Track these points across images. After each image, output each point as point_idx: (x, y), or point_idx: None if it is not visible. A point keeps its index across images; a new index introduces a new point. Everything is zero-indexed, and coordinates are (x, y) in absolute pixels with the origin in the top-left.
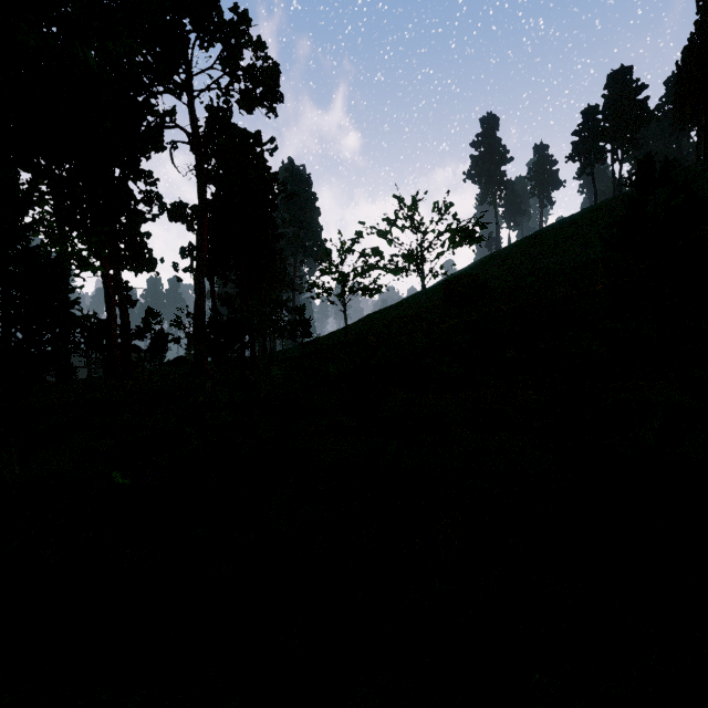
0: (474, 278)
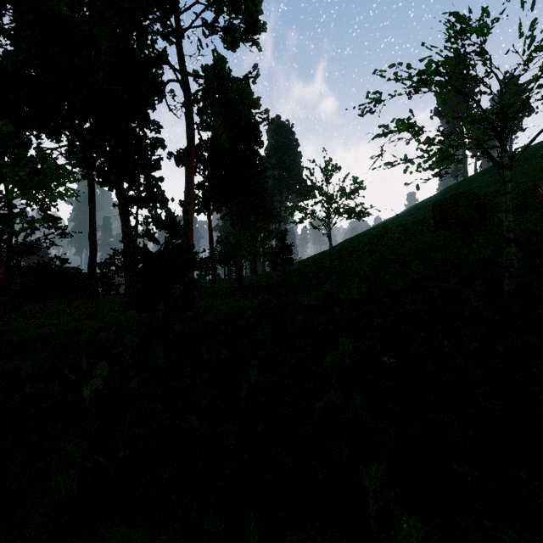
0: (472, 196)
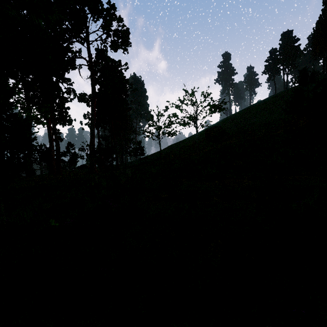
0: (219, 128)
